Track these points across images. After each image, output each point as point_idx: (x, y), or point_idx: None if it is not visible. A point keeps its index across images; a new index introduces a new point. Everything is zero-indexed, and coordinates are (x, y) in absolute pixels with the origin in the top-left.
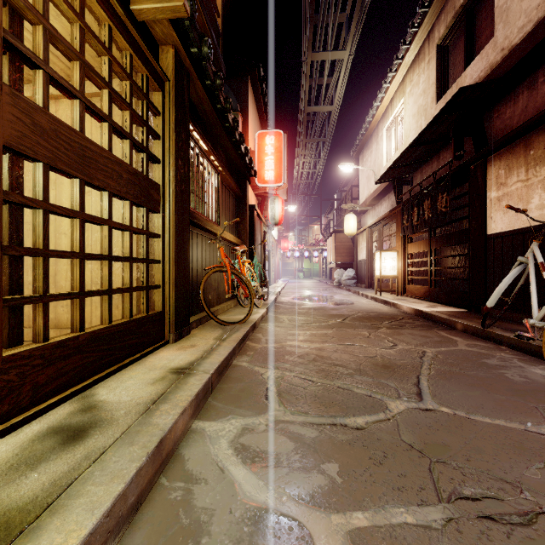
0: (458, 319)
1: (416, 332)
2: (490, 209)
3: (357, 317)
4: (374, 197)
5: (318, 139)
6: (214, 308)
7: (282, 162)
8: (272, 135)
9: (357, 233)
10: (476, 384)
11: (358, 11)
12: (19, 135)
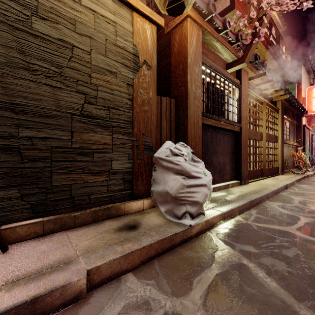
0: None
1: None
2: None
3: None
4: None
5: None
6: (288, 170)
7: None
8: None
9: None
10: None
11: None
12: (266, 138)
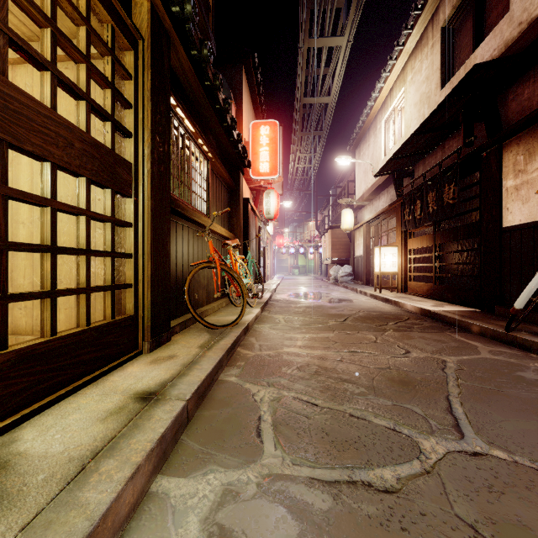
0: (473, 321)
1: (428, 335)
2: (506, 199)
3: (358, 317)
4: (372, 192)
5: (314, 132)
6: (202, 308)
7: (277, 153)
8: (266, 126)
9: (354, 229)
10: (524, 409)
11: None
12: None
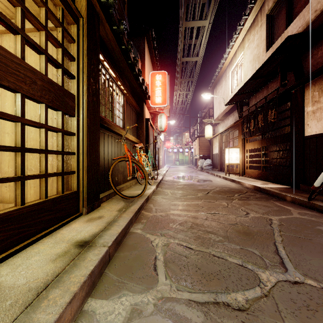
0: (287, 193)
1: (259, 203)
2: (307, 118)
3: (216, 191)
4: (223, 115)
5: (188, 79)
6: (120, 186)
7: (166, 91)
8: (160, 74)
9: (212, 137)
10: None
11: None
12: None
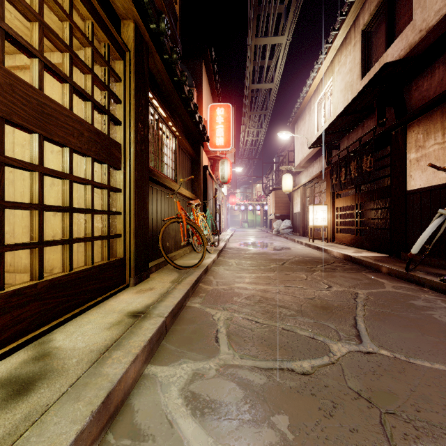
0: (383, 263)
1: (347, 275)
2: (410, 168)
3: (294, 261)
4: (307, 160)
5: (260, 112)
6: (172, 254)
7: (230, 130)
8: (222, 108)
9: (292, 190)
10: (409, 325)
11: (294, 2)
12: None
